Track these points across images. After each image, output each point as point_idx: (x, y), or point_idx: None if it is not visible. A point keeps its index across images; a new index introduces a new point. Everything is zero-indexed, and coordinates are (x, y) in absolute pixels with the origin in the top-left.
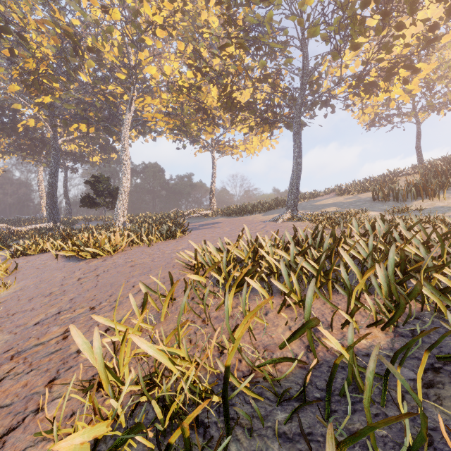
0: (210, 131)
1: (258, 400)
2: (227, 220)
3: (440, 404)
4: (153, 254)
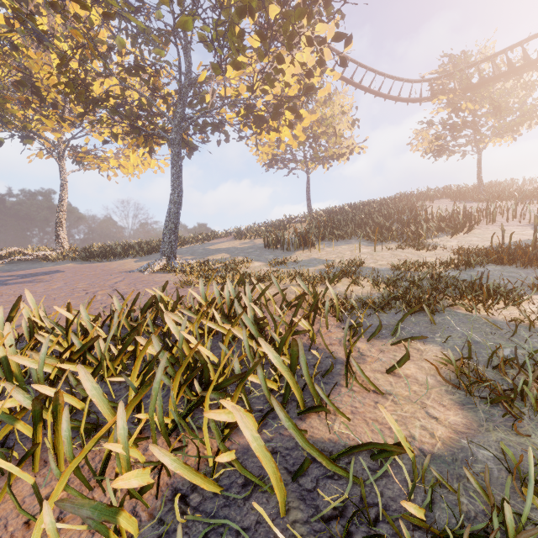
0: (51, 126)
1: None
2: (78, 267)
3: None
4: None
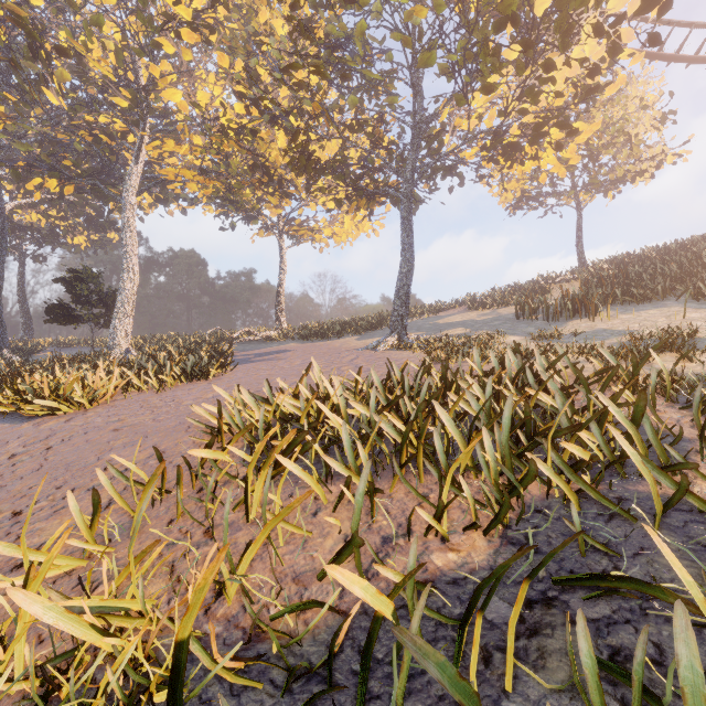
0: (275, 203)
1: (255, 687)
2: (302, 346)
3: (542, 665)
4: (161, 406)
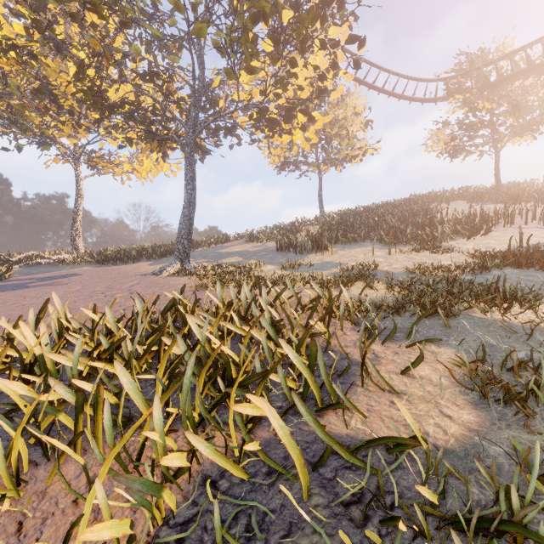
0: (68, 132)
1: None
2: (94, 270)
3: None
4: None
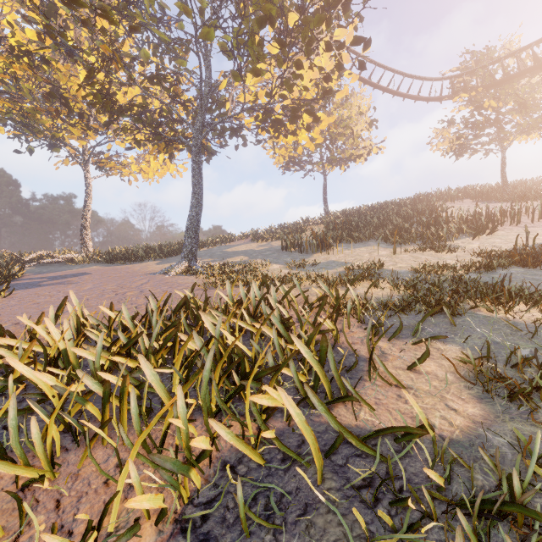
0: (77, 134)
1: None
2: (103, 269)
3: None
4: None
